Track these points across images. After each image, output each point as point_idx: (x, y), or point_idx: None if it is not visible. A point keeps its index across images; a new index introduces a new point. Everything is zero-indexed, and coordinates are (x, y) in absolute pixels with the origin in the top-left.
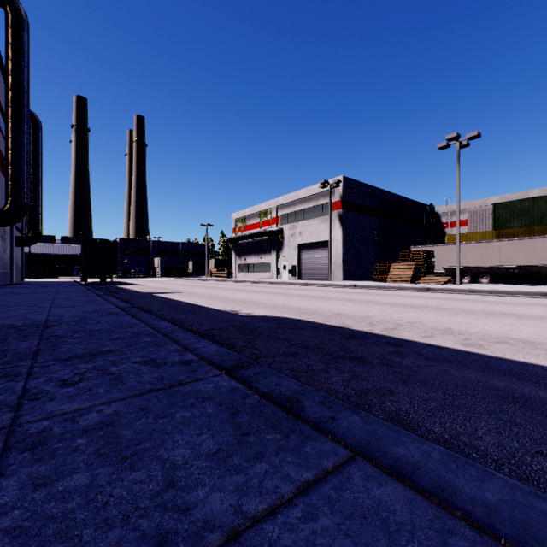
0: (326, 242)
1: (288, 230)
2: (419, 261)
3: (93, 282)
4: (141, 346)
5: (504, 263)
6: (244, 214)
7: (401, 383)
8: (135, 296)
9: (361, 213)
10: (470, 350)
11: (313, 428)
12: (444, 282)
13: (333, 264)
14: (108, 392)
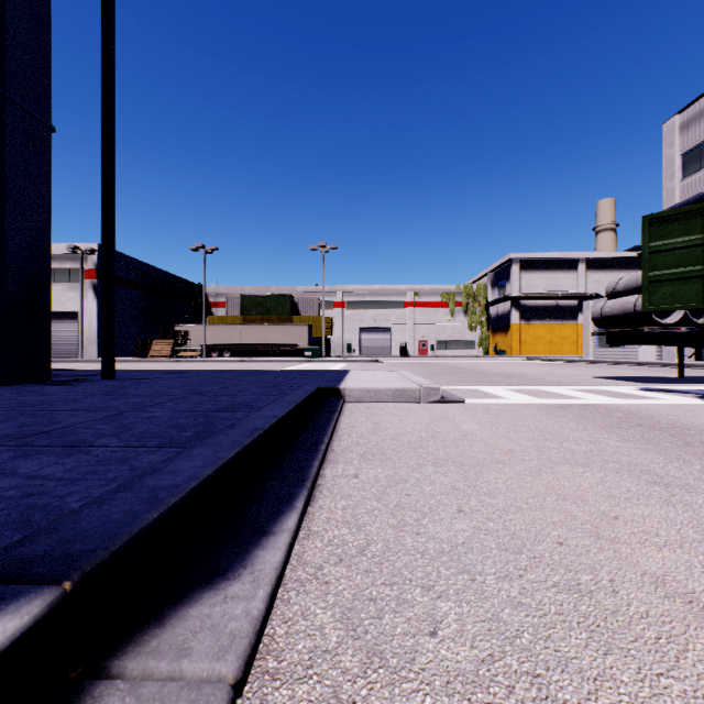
0: (76, 313)
1: None
2: (179, 339)
3: None
4: None
5: (244, 342)
6: None
7: None
8: None
9: (121, 285)
10: None
11: None
12: (195, 356)
13: (86, 339)
14: None
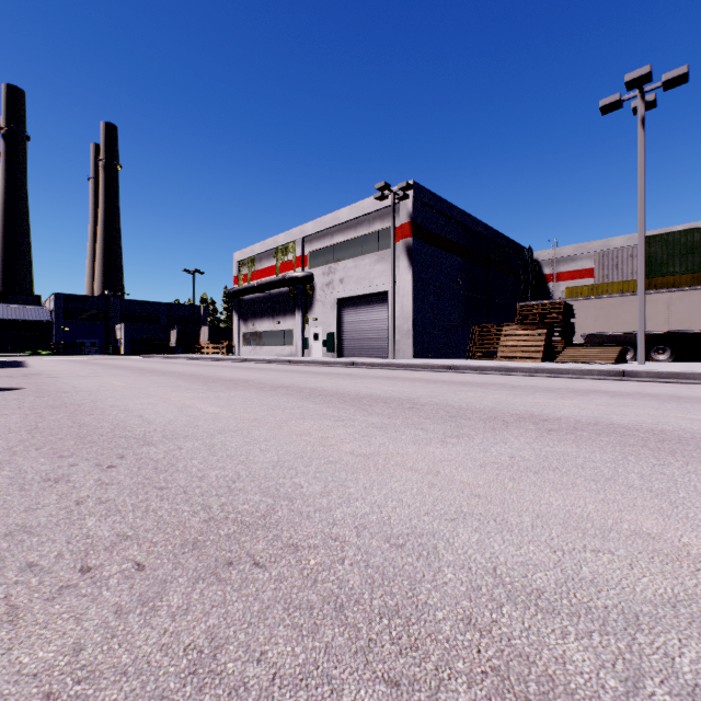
0: (385, 294)
1: (321, 276)
2: (549, 324)
3: None
4: None
5: (677, 328)
6: (251, 254)
7: None
8: None
9: (439, 248)
10: None
11: None
12: (613, 359)
13: (397, 330)
14: None
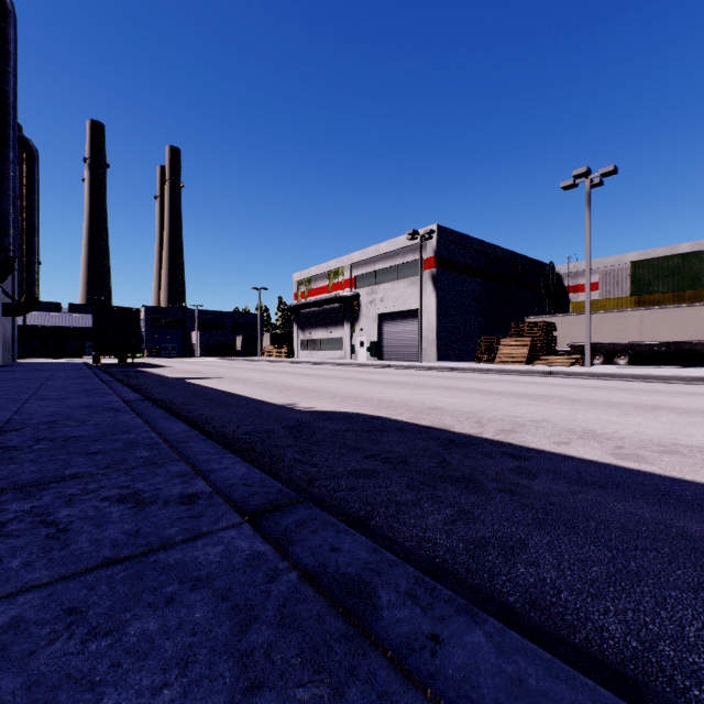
0: (416, 311)
1: (366, 295)
2: (536, 336)
3: (109, 363)
4: (128, 466)
5: (647, 339)
6: (308, 275)
7: (536, 526)
8: (158, 382)
9: (460, 273)
10: (629, 466)
11: (395, 666)
12: (569, 363)
13: (425, 340)
14: (26, 568)
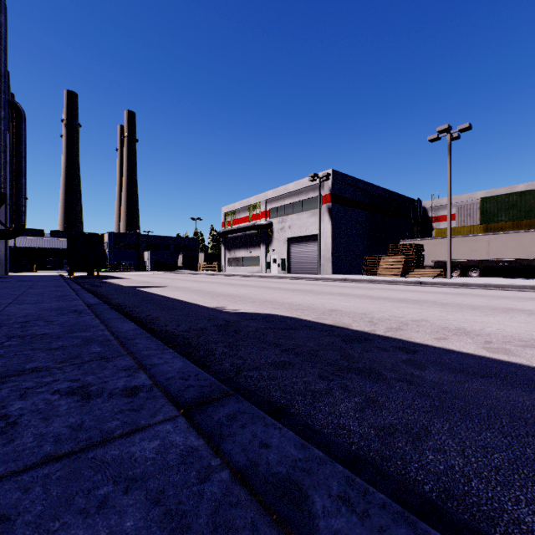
0: (316, 235)
1: (277, 224)
2: (408, 255)
3: (80, 276)
4: (82, 361)
5: (493, 257)
6: (233, 208)
7: (435, 413)
8: (117, 290)
9: (350, 206)
10: (500, 358)
11: None
12: (434, 276)
13: (323, 258)
14: None
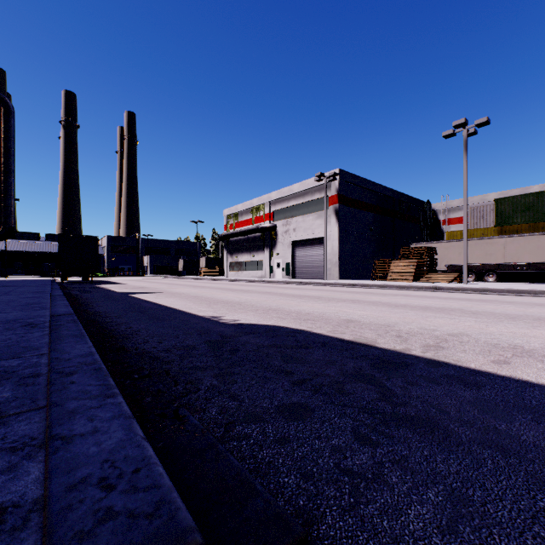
0: (322, 238)
1: (281, 226)
2: (421, 259)
3: (74, 281)
4: None
5: (509, 261)
6: (235, 211)
7: None
8: (105, 296)
9: (358, 208)
10: None
11: None
12: (449, 280)
13: (329, 262)
14: None
